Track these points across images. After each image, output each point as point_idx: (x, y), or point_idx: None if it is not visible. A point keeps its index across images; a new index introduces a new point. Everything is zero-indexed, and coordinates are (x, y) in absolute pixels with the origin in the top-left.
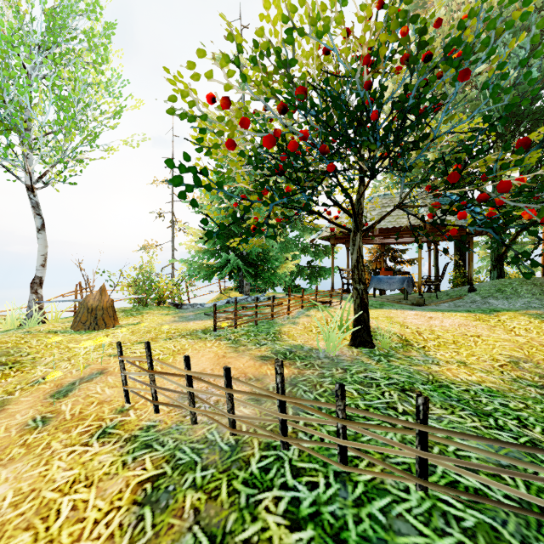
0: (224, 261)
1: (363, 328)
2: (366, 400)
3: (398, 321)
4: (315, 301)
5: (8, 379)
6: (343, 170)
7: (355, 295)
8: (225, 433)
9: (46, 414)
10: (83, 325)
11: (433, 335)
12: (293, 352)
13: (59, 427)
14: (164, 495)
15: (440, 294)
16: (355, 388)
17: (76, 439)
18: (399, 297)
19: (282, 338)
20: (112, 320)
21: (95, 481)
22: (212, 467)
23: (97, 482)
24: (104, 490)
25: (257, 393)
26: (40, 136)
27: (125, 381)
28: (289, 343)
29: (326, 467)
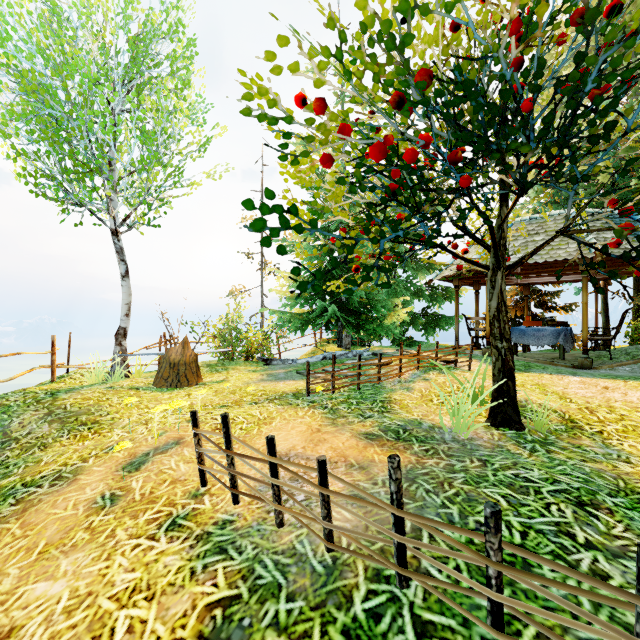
0: (320, 308)
1: (506, 402)
2: (522, 516)
3: (555, 391)
4: (435, 360)
5: (86, 442)
6: (479, 186)
7: (495, 356)
8: (319, 545)
9: (115, 490)
10: (165, 382)
11: (614, 414)
12: (408, 430)
13: (126, 509)
14: (237, 633)
15: (615, 353)
16: (502, 494)
17: (143, 529)
18: (551, 355)
19: (393, 409)
20: (195, 376)
21: (157, 593)
22: (301, 598)
23: (159, 595)
24: (166, 609)
25: (361, 487)
26: (124, 176)
27: (200, 458)
28: (402, 417)
29: (468, 627)
